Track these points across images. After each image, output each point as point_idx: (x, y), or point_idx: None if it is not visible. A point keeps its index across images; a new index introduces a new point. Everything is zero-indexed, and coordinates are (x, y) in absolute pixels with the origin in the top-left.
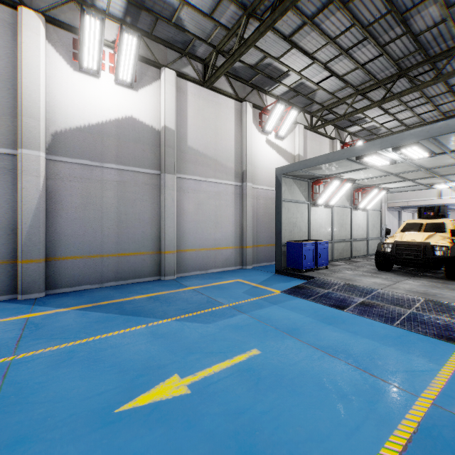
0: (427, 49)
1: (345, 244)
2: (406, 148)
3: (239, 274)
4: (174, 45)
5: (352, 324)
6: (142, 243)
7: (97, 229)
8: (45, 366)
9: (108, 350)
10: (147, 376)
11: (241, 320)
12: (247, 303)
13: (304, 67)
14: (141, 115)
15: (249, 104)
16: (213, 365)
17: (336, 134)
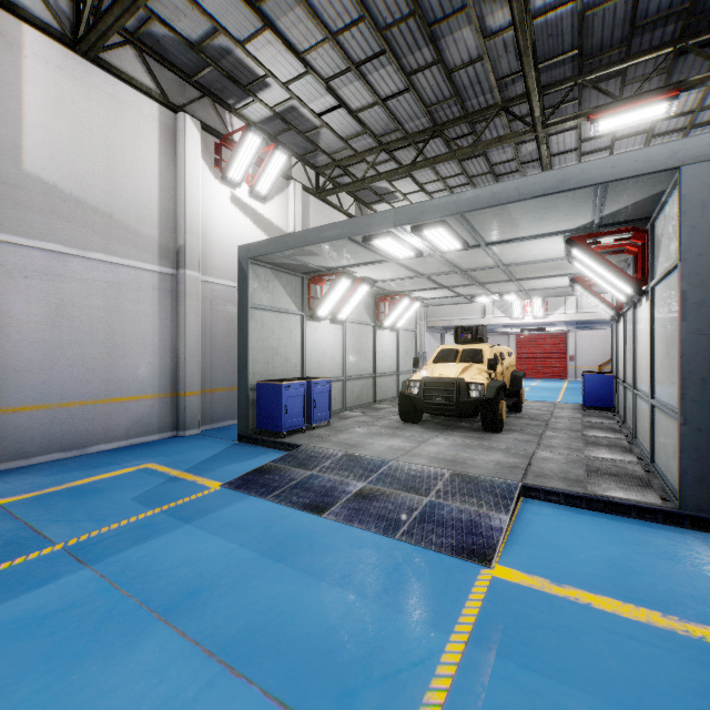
0: (465, 99)
1: (364, 382)
2: (429, 229)
3: (159, 451)
4: None
5: (325, 550)
6: None
7: None
8: None
9: None
10: None
11: (59, 595)
12: (119, 531)
13: (293, 76)
14: None
15: (193, 121)
16: None
17: (357, 211)
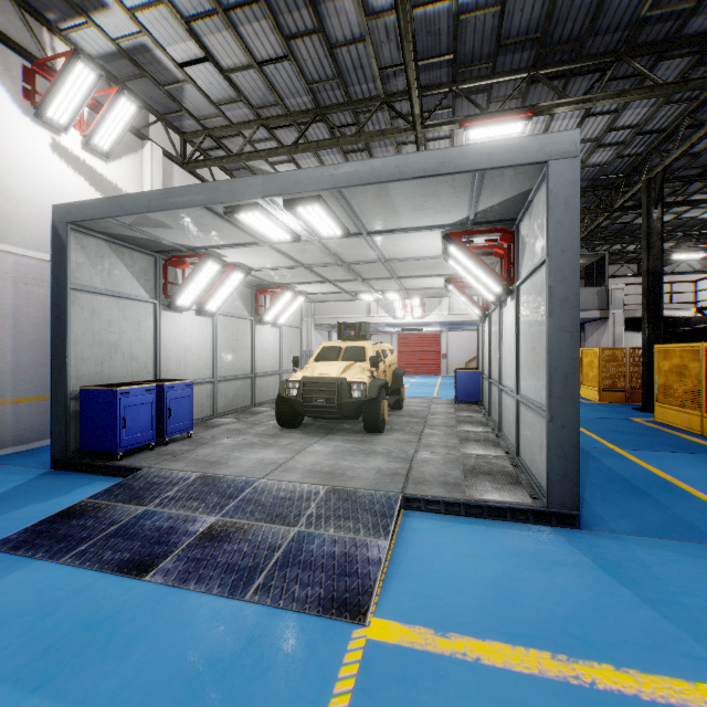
0: (348, 83)
1: (241, 383)
2: (304, 205)
3: None
4: None
5: (131, 644)
6: None
7: None
8: None
9: None
10: None
11: None
12: None
13: (141, 3)
14: None
15: None
16: None
17: None
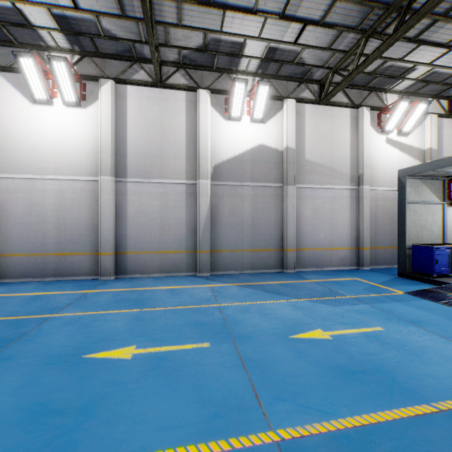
0: None
1: None
2: None
3: (355, 274)
4: (294, 77)
5: None
6: (269, 242)
7: (239, 231)
8: (238, 311)
9: (269, 310)
10: (300, 326)
11: (363, 308)
12: (367, 297)
13: (436, 57)
14: (268, 141)
15: (366, 109)
16: (345, 329)
17: None
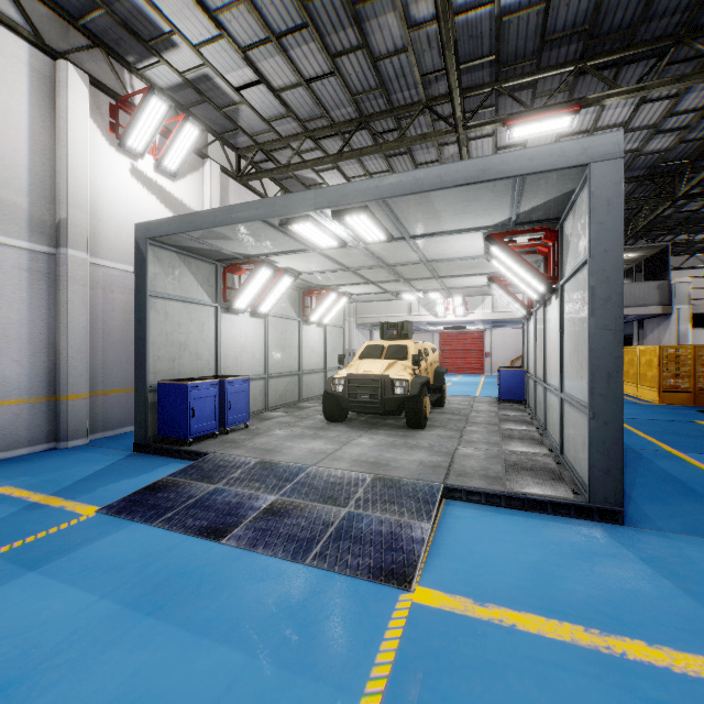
0: (390, 92)
1: (289, 379)
2: (351, 215)
3: (25, 469)
4: None
5: (217, 590)
6: None
7: None
8: None
9: None
10: None
11: None
12: None
13: (205, 39)
14: None
15: (79, 72)
16: None
17: None
